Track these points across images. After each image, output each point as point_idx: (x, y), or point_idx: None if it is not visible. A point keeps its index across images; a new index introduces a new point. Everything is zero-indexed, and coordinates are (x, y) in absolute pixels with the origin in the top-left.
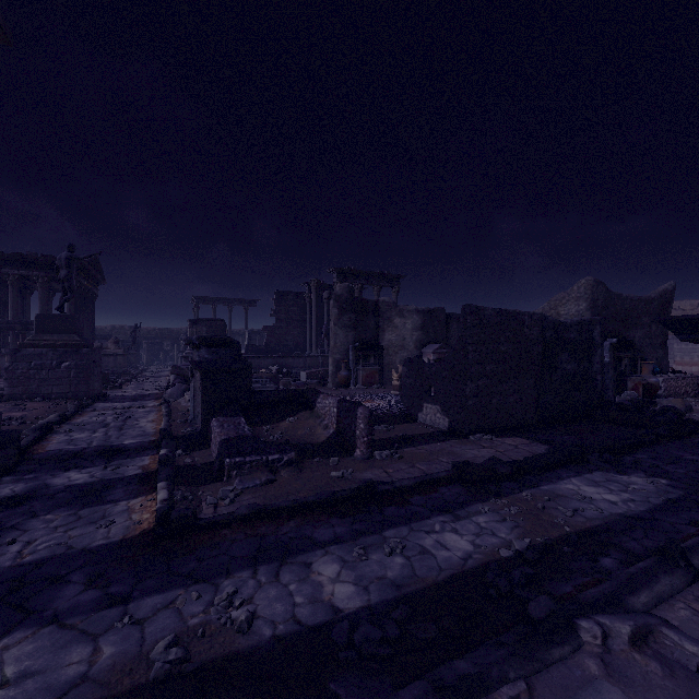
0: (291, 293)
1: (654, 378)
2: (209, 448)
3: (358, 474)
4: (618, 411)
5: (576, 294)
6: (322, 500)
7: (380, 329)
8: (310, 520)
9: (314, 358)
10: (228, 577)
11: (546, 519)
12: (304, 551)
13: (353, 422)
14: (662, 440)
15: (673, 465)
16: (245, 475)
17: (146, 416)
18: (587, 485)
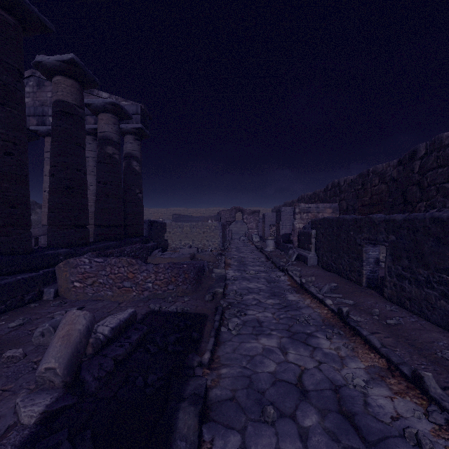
0: None
1: None
2: None
3: None
4: None
5: None
6: None
7: None
8: None
9: None
10: None
11: None
12: None
13: None
14: None
15: None
16: None
17: None
18: None
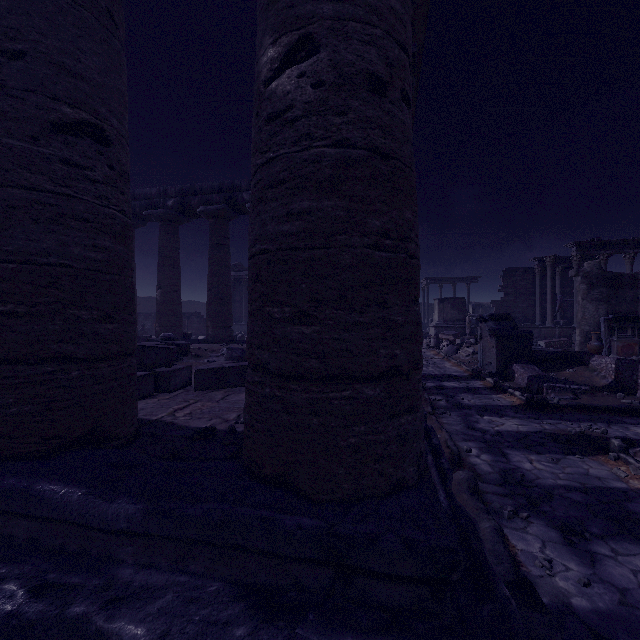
0: (518, 269)
1: None
2: (512, 381)
3: None
4: None
5: None
6: (623, 408)
7: (639, 301)
8: (617, 415)
9: (549, 329)
10: (581, 422)
11: None
12: (620, 423)
13: (634, 373)
14: None
15: None
16: (556, 393)
17: (444, 363)
18: None
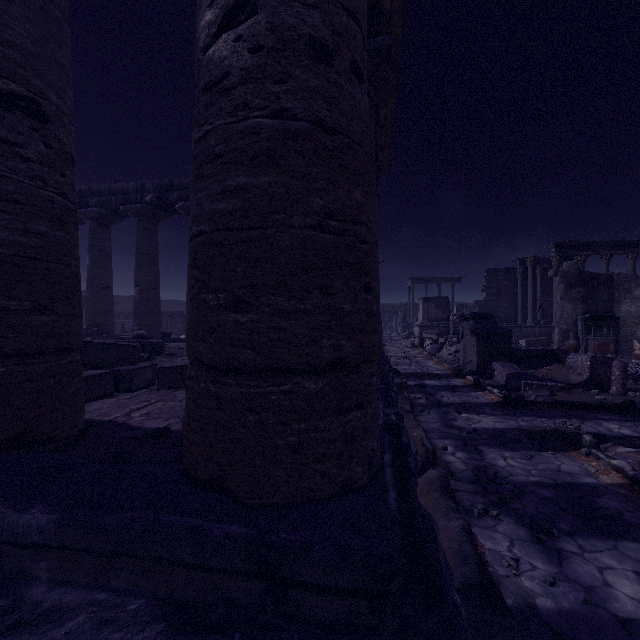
0: (501, 269)
1: None
2: (492, 379)
3: (617, 400)
4: None
5: None
6: (596, 404)
7: (615, 301)
8: (590, 411)
9: (529, 328)
10: (556, 419)
11: None
12: (593, 419)
13: (607, 370)
14: None
15: None
16: (534, 390)
17: (427, 362)
18: None
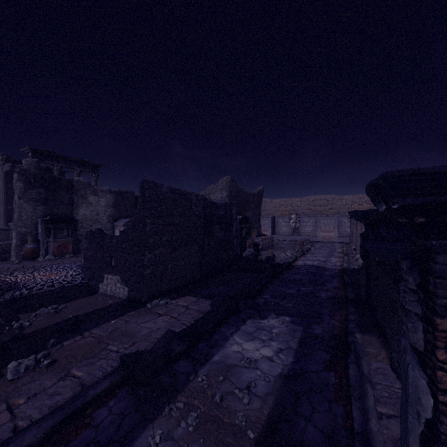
0: None
1: (258, 239)
2: None
3: None
4: (246, 262)
5: (221, 186)
6: None
7: (75, 205)
8: None
9: (2, 231)
10: None
11: (227, 422)
12: None
13: None
14: (271, 280)
15: (285, 301)
16: None
17: None
18: (246, 341)
